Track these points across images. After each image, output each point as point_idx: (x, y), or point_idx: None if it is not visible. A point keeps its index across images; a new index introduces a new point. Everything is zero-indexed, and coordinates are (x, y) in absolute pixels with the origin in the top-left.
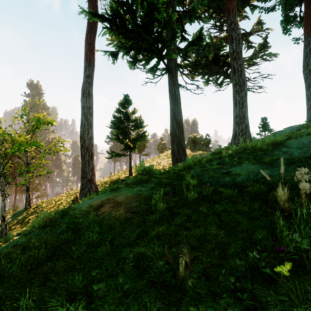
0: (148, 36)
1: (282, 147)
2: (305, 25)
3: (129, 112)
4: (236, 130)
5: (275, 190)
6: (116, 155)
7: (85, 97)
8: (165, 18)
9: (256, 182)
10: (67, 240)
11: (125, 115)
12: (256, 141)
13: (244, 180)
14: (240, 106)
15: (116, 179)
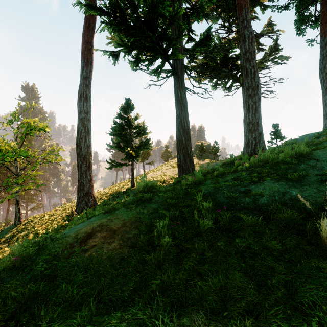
0: (152, 33)
1: (309, 160)
2: (322, 24)
3: (132, 118)
4: (249, 139)
5: (311, 217)
6: (117, 164)
7: (82, 101)
8: (170, 13)
9: (284, 206)
10: (37, 294)
11: (126, 121)
12: (271, 151)
13: (269, 201)
14: (253, 111)
15: (117, 191)
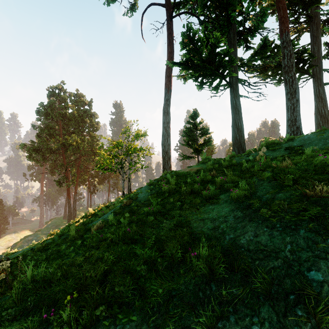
0: (212, 65)
1: (290, 141)
2: None
3: (197, 123)
4: (288, 132)
5: None
6: (187, 157)
7: (165, 115)
8: (224, 51)
9: None
10: (176, 175)
11: (193, 126)
12: None
13: (254, 158)
14: (291, 111)
15: None
